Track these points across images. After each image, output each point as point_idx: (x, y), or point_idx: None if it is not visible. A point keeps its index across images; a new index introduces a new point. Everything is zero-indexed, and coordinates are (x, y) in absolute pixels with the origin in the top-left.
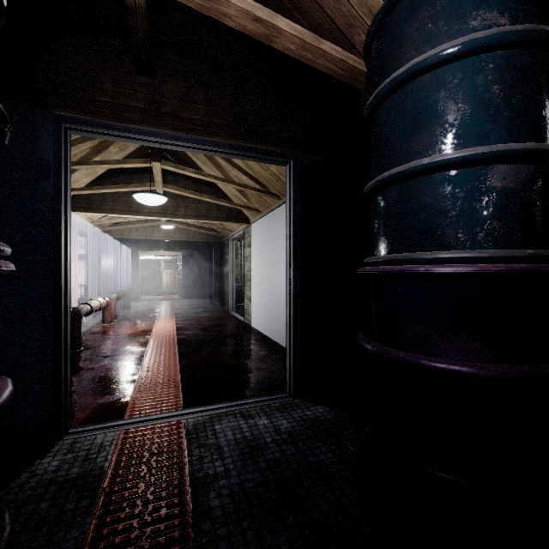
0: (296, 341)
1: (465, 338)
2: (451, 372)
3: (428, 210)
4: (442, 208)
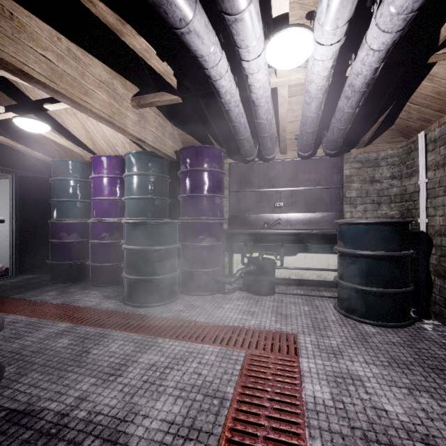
0: (17, 252)
1: (72, 235)
2: (69, 241)
3: (65, 209)
4: (68, 209)
